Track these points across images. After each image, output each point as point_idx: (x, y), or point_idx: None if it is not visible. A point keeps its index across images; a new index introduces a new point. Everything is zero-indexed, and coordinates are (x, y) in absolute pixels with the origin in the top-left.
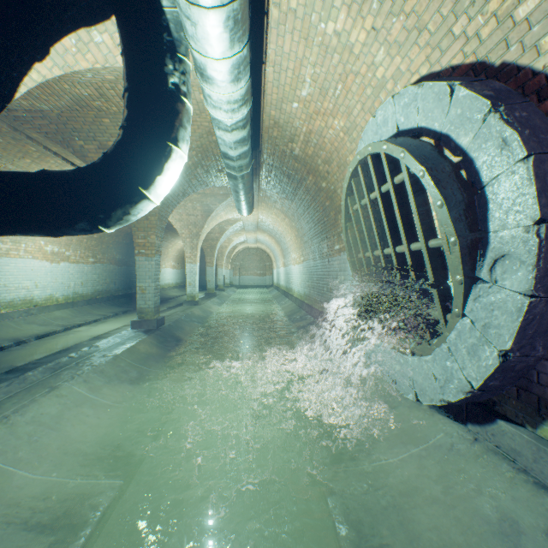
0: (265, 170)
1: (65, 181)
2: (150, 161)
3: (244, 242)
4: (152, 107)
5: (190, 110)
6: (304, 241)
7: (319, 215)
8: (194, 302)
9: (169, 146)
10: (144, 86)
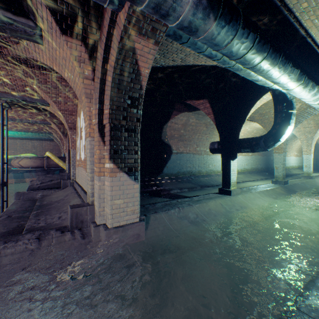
0: None
1: (258, 140)
2: (281, 132)
3: None
4: (281, 118)
5: (294, 112)
6: None
7: None
8: (308, 177)
9: (287, 126)
10: (279, 113)
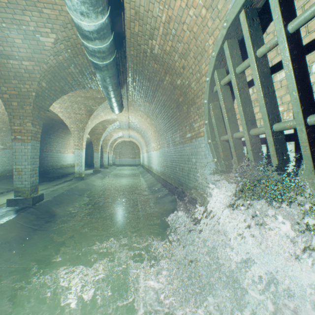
0: (131, 75)
1: None
2: None
3: (121, 137)
4: None
5: None
6: (160, 133)
7: (173, 111)
8: (81, 178)
9: None
10: None
